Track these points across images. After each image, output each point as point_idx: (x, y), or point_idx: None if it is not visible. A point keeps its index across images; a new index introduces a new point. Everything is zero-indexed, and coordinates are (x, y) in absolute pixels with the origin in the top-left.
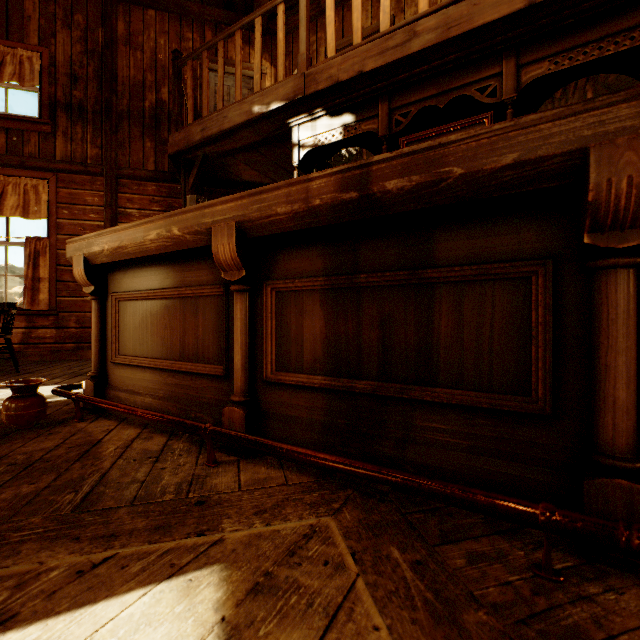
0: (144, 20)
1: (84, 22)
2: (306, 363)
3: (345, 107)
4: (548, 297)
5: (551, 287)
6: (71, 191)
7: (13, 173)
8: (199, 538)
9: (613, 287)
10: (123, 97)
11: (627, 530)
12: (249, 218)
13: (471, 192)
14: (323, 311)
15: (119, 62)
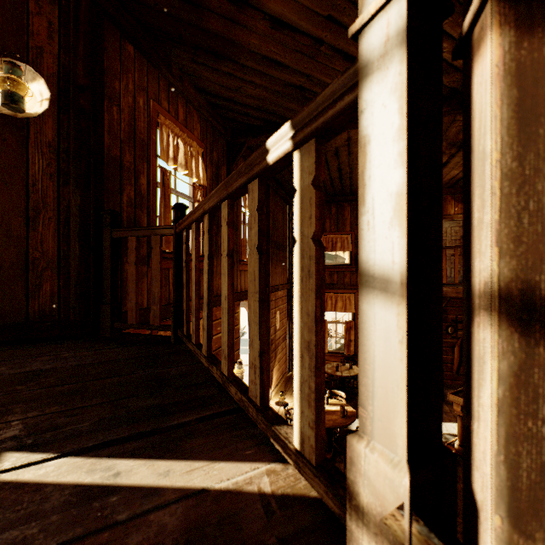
0: None
1: None
2: None
3: None
4: None
5: None
6: None
7: (340, 291)
8: None
9: None
10: None
11: None
12: None
13: None
14: None
15: None
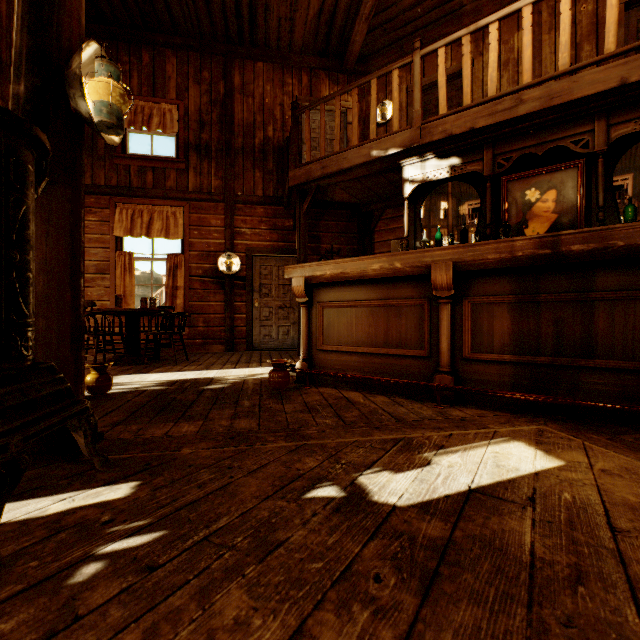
0: (254, 71)
1: (209, 77)
2: (496, 347)
3: (452, 152)
4: None
5: None
6: (200, 216)
7: (158, 203)
8: (484, 430)
9: None
10: (238, 136)
11: None
12: (464, 260)
13: (627, 254)
14: (509, 316)
15: (235, 108)
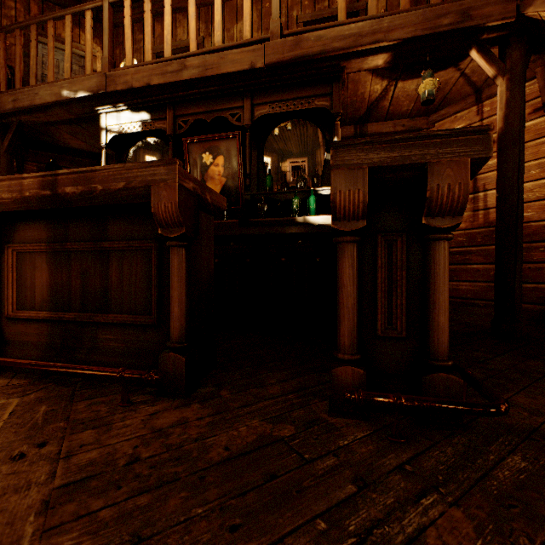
0: None
1: None
2: (37, 303)
3: (142, 107)
4: (156, 260)
5: (157, 255)
6: None
7: None
8: None
9: (173, 256)
10: None
11: (147, 373)
12: None
13: (111, 200)
14: (48, 267)
15: None
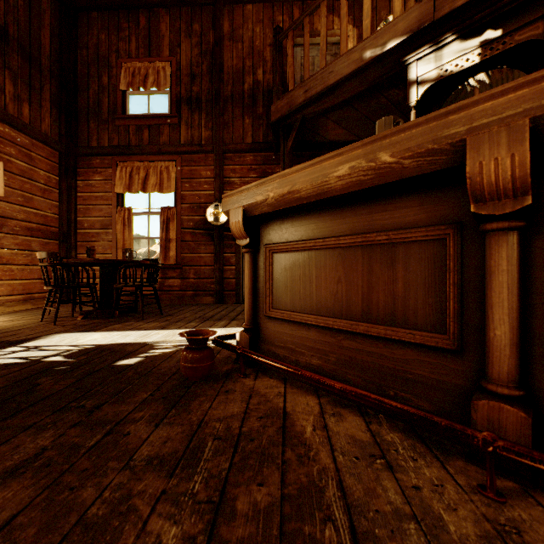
0: (243, 15)
1: (199, 29)
2: None
3: (487, 21)
4: None
5: None
6: (191, 168)
7: (153, 159)
8: None
9: None
10: (228, 84)
11: None
12: None
13: None
14: None
15: (225, 56)
